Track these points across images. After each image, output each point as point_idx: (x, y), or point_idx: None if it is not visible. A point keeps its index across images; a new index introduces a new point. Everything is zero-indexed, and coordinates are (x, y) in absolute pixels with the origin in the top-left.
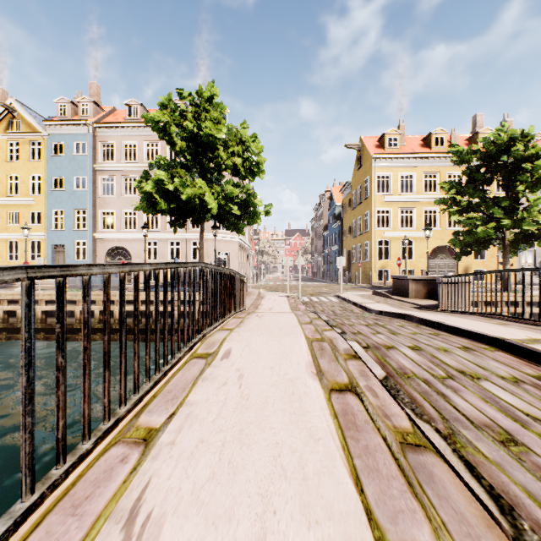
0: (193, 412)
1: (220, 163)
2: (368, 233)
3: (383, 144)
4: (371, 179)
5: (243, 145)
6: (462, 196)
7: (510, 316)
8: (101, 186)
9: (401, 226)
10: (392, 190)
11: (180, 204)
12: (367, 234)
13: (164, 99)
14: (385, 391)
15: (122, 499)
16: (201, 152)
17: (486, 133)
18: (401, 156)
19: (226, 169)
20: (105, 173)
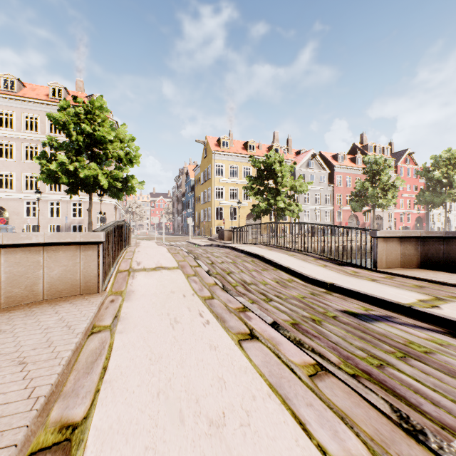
0: (138, 257)
1: (108, 153)
2: (210, 202)
3: (220, 144)
4: (212, 167)
5: (124, 142)
6: (256, 185)
7: (249, 243)
8: None
9: (233, 197)
10: (225, 175)
11: (78, 179)
12: (210, 203)
13: (64, 103)
14: (186, 253)
15: (133, 261)
16: (93, 144)
17: (276, 147)
18: (230, 154)
19: (112, 157)
20: None
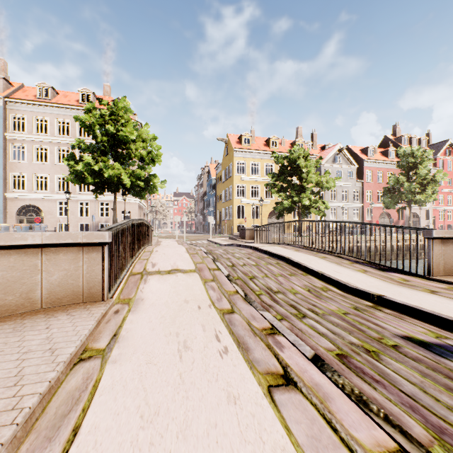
0: (154, 257)
1: (131, 153)
2: (231, 200)
3: (241, 141)
4: (233, 164)
5: (146, 141)
6: (279, 182)
7: (273, 243)
8: (11, 152)
9: (254, 195)
10: (246, 173)
11: (102, 179)
12: (231, 201)
13: (90, 105)
14: (205, 254)
15: (148, 262)
16: (117, 144)
17: (300, 142)
18: (252, 151)
19: (135, 157)
20: (16, 141)
